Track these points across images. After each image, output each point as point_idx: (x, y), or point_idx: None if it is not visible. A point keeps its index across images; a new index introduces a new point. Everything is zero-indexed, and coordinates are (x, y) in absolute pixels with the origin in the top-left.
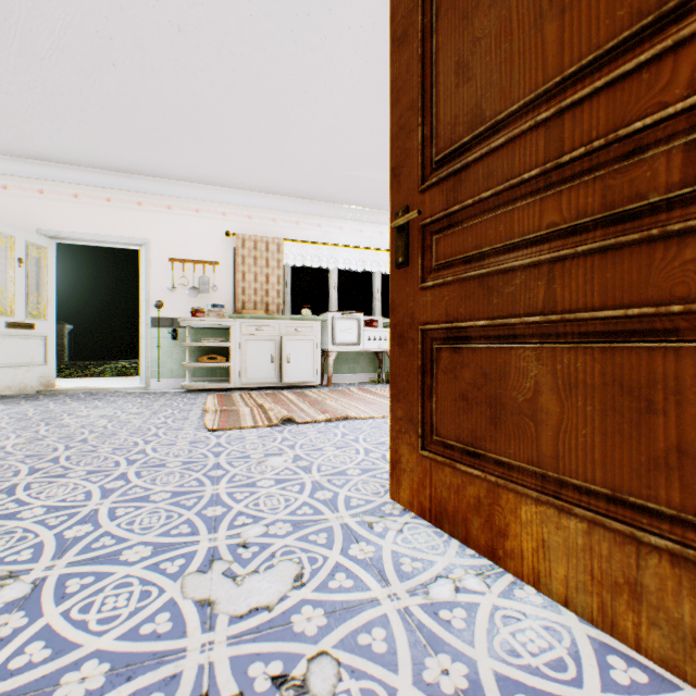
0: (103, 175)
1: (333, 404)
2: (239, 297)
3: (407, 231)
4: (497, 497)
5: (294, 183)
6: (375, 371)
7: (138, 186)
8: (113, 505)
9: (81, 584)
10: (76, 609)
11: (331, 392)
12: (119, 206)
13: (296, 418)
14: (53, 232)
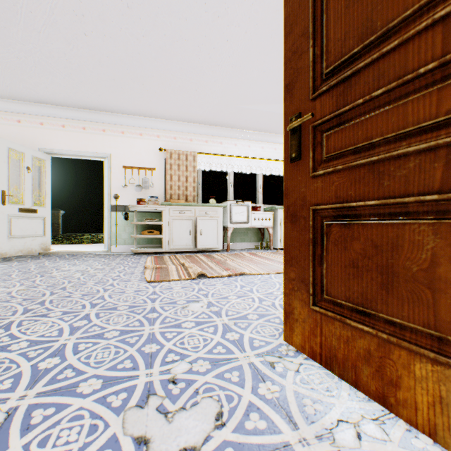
0: (81, 112)
1: (232, 263)
2: (168, 191)
3: (299, 132)
4: (388, 352)
5: (204, 114)
6: (258, 241)
7: (103, 119)
8: (77, 340)
9: (43, 415)
10: (35, 442)
11: (229, 255)
12: (90, 132)
13: (207, 273)
14: (49, 149)
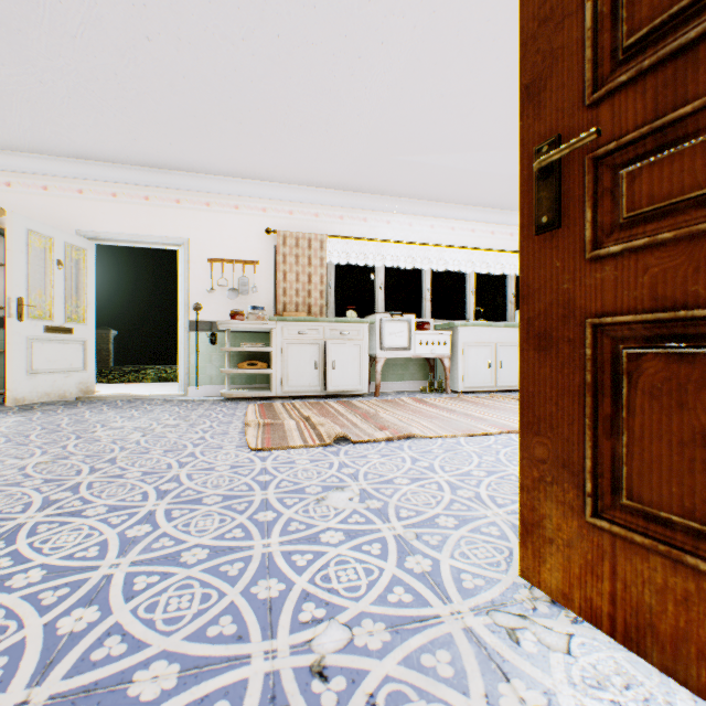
0: (141, 172)
1: (389, 417)
2: (280, 298)
3: (557, 173)
4: None
5: (338, 172)
6: (426, 378)
7: (176, 183)
8: (131, 568)
9: None
10: None
11: (381, 402)
12: (157, 204)
13: (351, 435)
14: (92, 233)
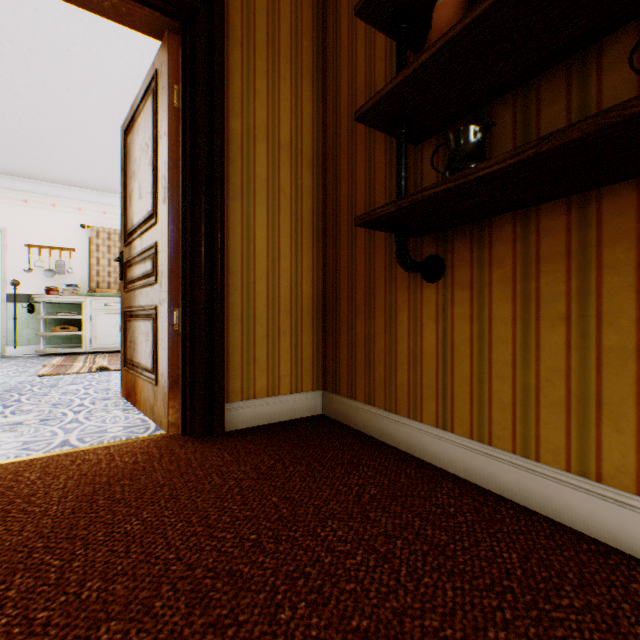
0: None
1: None
2: (94, 278)
3: (123, 263)
4: (136, 380)
5: None
6: None
7: None
8: None
9: None
10: None
11: None
12: None
13: (112, 367)
14: None
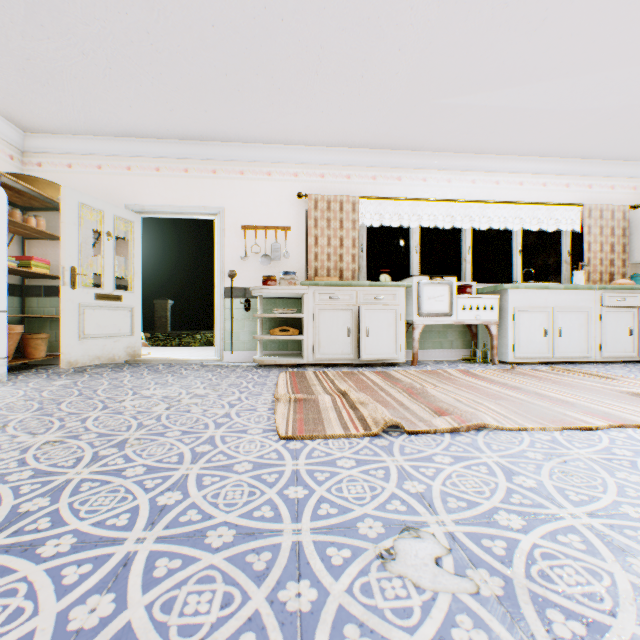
0: (181, 145)
1: (441, 395)
2: (311, 263)
3: None
4: None
5: (372, 127)
6: (466, 347)
7: (212, 153)
8: None
9: None
10: None
11: (422, 373)
12: (195, 175)
13: (402, 422)
14: (138, 206)
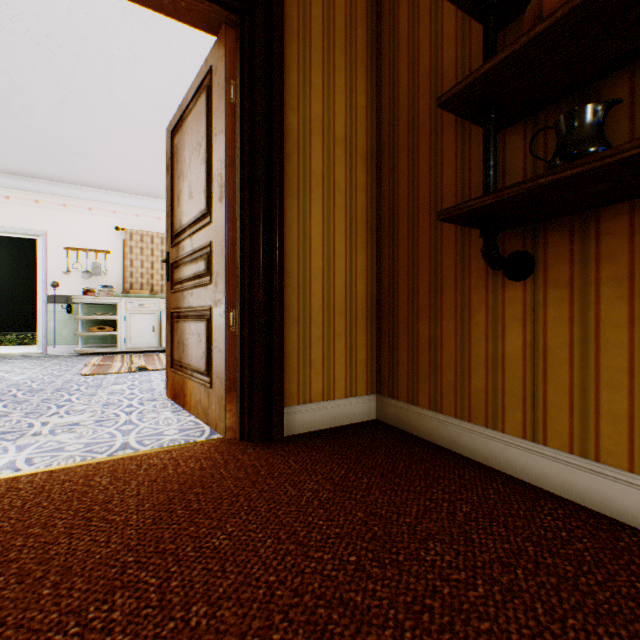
0: (3, 177)
1: None
2: (128, 279)
3: (169, 264)
4: (185, 382)
5: None
6: None
7: (36, 187)
8: (7, 404)
9: None
10: None
11: None
12: (17, 202)
13: (150, 367)
14: None
